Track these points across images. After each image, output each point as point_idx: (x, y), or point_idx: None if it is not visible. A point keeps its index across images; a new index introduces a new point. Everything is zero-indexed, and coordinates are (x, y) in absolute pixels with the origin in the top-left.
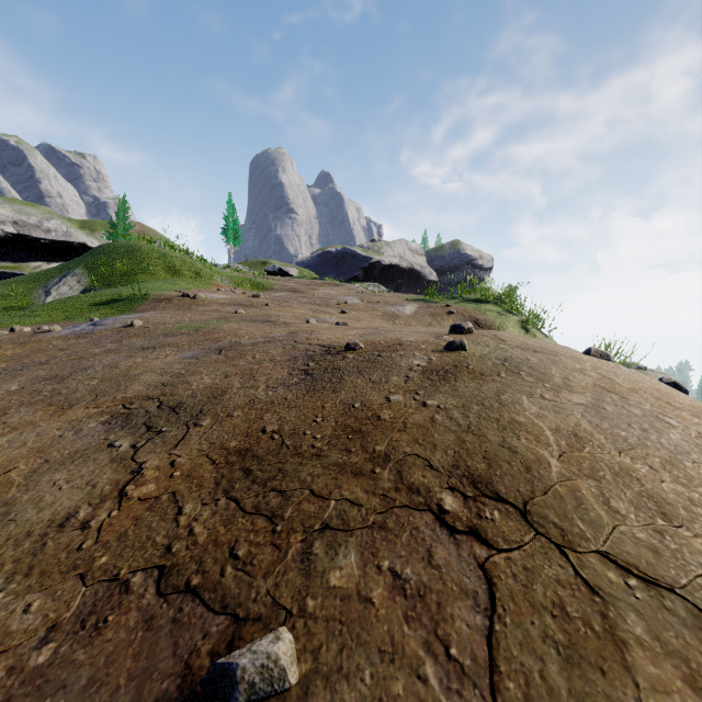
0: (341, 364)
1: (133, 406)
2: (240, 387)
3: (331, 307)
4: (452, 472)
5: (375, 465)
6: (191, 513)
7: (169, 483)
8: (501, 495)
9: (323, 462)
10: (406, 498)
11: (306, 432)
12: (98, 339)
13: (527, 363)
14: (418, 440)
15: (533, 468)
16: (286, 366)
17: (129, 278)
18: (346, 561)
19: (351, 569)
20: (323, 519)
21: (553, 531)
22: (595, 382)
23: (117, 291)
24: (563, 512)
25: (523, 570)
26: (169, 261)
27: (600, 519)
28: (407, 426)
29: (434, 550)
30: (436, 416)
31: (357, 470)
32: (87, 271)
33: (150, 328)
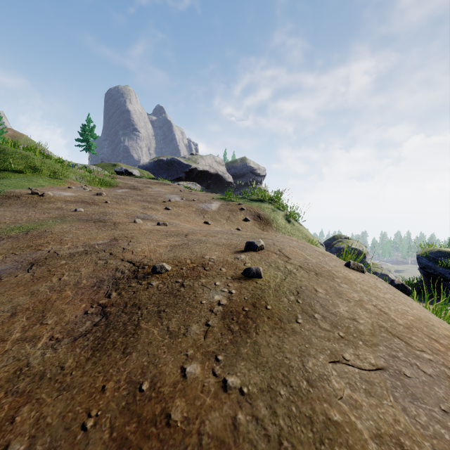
0: (143, 298)
1: None
2: (17, 339)
3: (158, 204)
4: None
5: None
6: None
7: None
8: None
9: None
10: None
11: None
12: None
13: (317, 298)
14: None
15: None
16: (86, 298)
17: None
18: None
19: None
20: None
21: None
22: (377, 321)
23: None
24: None
25: None
26: (30, 162)
27: None
28: (203, 442)
29: None
30: (238, 415)
31: None
32: None
33: None
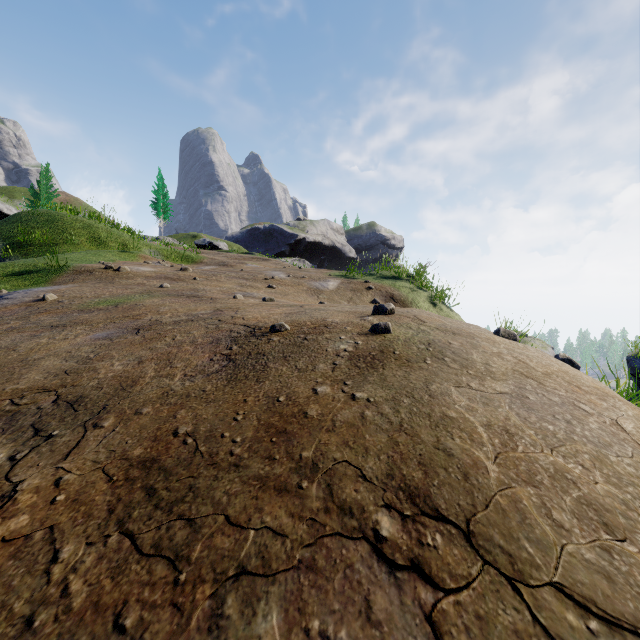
0: (266, 348)
1: (23, 401)
2: (154, 376)
3: (259, 282)
4: (387, 483)
5: (302, 477)
6: (69, 560)
7: (48, 512)
8: (442, 512)
9: (242, 474)
10: (337, 522)
11: (224, 434)
12: (1, 315)
13: (449, 348)
14: (348, 442)
15: (471, 475)
16: (208, 350)
17: (50, 247)
18: (266, 624)
19: (272, 638)
20: (238, 559)
21: (501, 558)
22: (513, 367)
23: (33, 261)
24: (508, 531)
25: (476, 620)
26: (94, 232)
27: (546, 537)
28: (336, 424)
29: (373, 597)
30: (366, 411)
31: (281, 484)
32: (1, 239)
33: (65, 303)
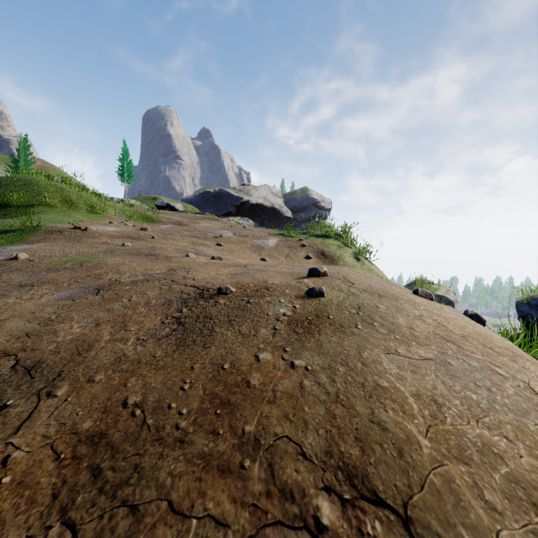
0: (213, 312)
1: None
2: (109, 340)
3: (209, 240)
4: (326, 462)
5: (244, 455)
6: None
7: None
8: (380, 494)
9: (186, 452)
10: (279, 508)
11: (171, 405)
12: None
13: (377, 312)
14: (288, 415)
15: (405, 451)
16: (160, 312)
17: (26, 208)
18: None
19: None
20: None
21: None
22: (434, 330)
23: (10, 222)
24: (444, 516)
25: None
26: (66, 195)
27: (481, 522)
28: (277, 395)
29: None
30: (304, 381)
31: (224, 463)
32: None
33: (35, 261)
